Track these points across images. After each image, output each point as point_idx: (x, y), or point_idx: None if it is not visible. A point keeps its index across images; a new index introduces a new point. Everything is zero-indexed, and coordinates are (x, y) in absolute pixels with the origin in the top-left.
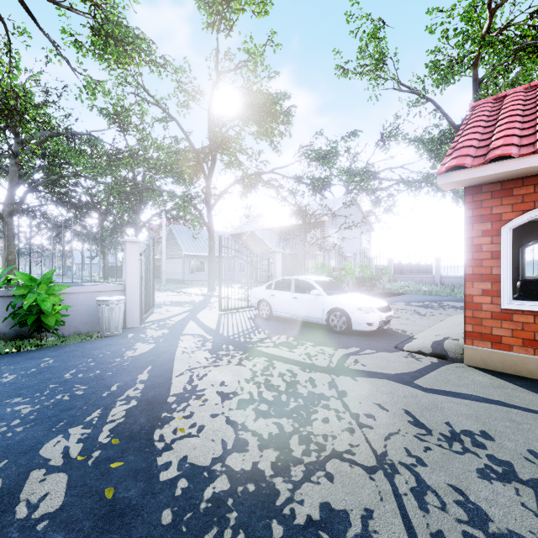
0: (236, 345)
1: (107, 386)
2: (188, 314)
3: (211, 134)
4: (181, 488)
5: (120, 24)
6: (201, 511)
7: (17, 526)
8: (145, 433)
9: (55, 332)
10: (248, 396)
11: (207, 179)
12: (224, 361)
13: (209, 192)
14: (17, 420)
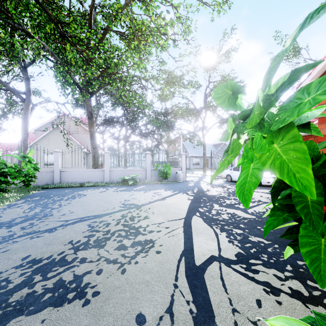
0: (218, 186)
1: (189, 188)
2: (199, 179)
3: (205, 104)
4: (211, 196)
5: (174, 77)
6: (215, 197)
7: (191, 195)
8: (202, 192)
9: (165, 180)
10: (222, 191)
11: (202, 122)
12: (215, 188)
13: (203, 128)
14: (178, 190)
